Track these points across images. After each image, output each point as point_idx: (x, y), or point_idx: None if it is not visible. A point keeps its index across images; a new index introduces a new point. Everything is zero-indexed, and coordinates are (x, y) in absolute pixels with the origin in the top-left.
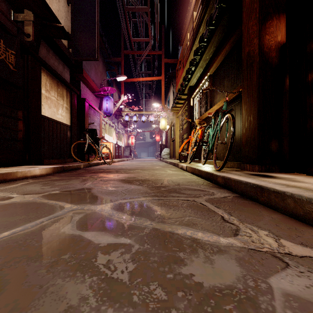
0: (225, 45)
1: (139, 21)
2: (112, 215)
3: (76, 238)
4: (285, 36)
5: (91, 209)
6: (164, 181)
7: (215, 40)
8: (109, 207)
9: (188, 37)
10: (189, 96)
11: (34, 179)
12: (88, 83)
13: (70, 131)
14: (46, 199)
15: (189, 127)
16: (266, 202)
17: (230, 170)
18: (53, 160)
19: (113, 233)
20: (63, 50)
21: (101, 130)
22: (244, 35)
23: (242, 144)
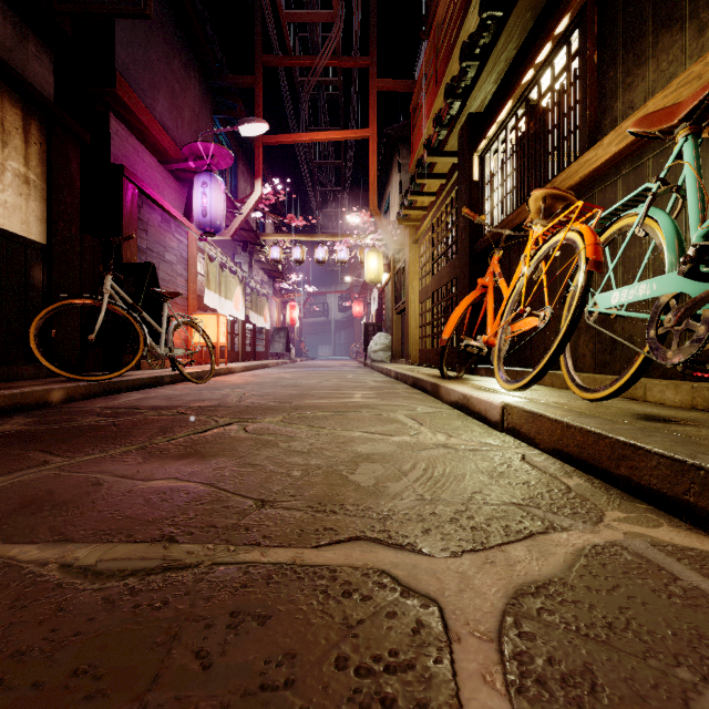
0: None
1: None
2: None
3: None
4: None
5: None
6: None
7: None
8: None
9: None
10: (465, 149)
11: None
12: (144, 130)
13: (44, 266)
14: None
15: (467, 257)
16: None
17: None
18: None
19: None
20: None
21: (194, 279)
22: None
23: None
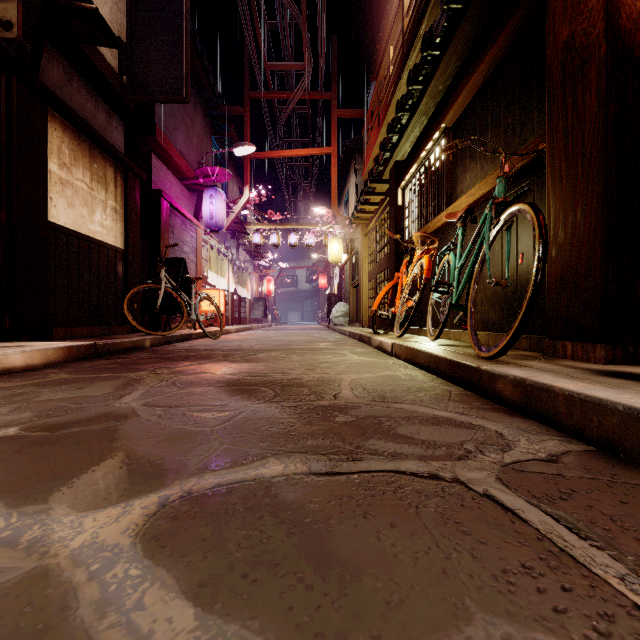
0: (490, 45)
1: (282, 23)
2: (112, 602)
3: None
4: None
5: (47, 544)
6: (342, 386)
7: (463, 39)
8: (131, 524)
9: (391, 56)
10: (393, 183)
11: None
12: (170, 159)
13: (123, 263)
14: None
15: (394, 255)
16: None
17: (518, 358)
18: (77, 328)
19: None
20: (108, 77)
21: (201, 264)
22: None
23: (549, 288)
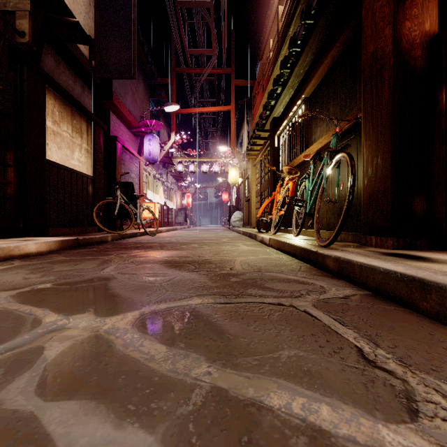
0: (331, 48)
1: (197, 23)
2: (130, 344)
3: (16, 428)
4: (437, 23)
5: (92, 328)
6: (235, 263)
7: (315, 42)
8: (129, 321)
9: (271, 46)
10: (272, 132)
11: (24, 261)
12: (122, 115)
13: (92, 186)
14: (17, 303)
15: (272, 180)
16: (435, 311)
17: (343, 246)
18: (64, 228)
19: (115, 405)
20: (82, 62)
21: (142, 185)
22: (366, 25)
23: (363, 203)
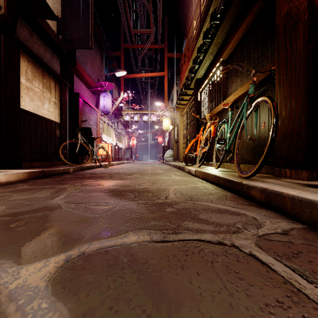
0: (245, 17)
1: (139, 10)
2: None
3: None
4: None
5: None
6: (169, 192)
7: (232, 15)
8: (47, 273)
9: (194, 25)
10: (195, 90)
11: None
12: (83, 78)
13: (59, 130)
14: None
15: (196, 126)
16: None
17: (261, 178)
18: (35, 162)
19: None
20: (51, 35)
21: (99, 130)
22: None
23: (277, 141)
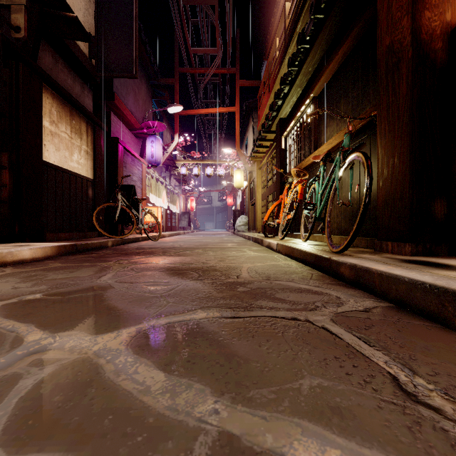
0: (342, 43)
1: (201, 21)
2: (122, 371)
3: None
4: None
5: (80, 348)
6: (242, 271)
7: (325, 38)
8: (123, 340)
9: (277, 44)
10: (278, 133)
11: (17, 268)
12: (124, 116)
13: (92, 189)
14: None
15: (279, 183)
16: None
17: (357, 253)
18: (62, 233)
19: None
20: (82, 61)
21: (145, 188)
22: (382, 16)
23: (378, 207)
